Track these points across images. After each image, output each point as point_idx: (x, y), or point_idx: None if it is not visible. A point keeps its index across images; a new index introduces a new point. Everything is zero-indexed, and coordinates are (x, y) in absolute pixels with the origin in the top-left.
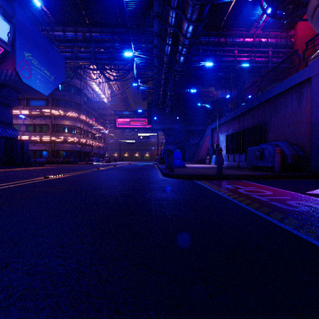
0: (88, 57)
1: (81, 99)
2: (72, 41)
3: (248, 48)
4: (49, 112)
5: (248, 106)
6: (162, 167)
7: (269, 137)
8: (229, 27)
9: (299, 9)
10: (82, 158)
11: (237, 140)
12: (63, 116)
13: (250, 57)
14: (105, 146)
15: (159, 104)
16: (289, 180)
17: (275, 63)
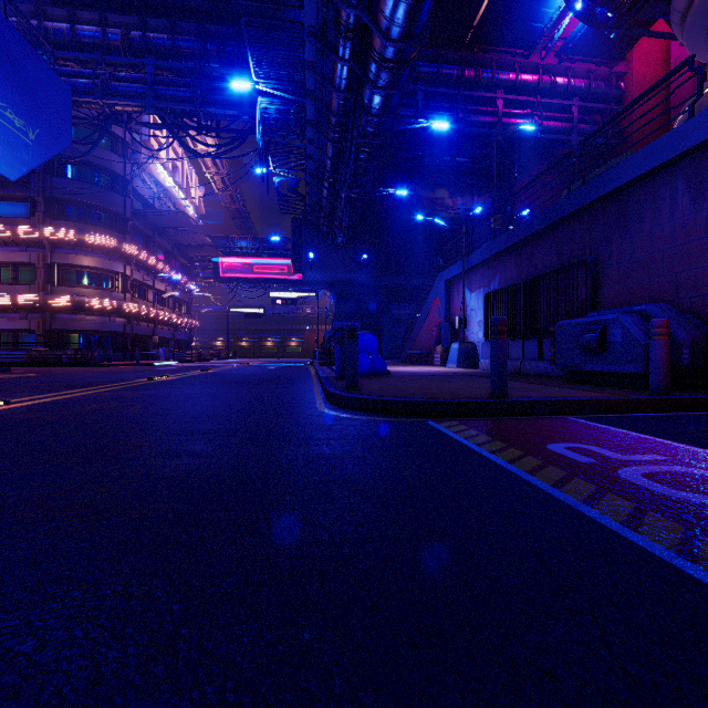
0: (138, 91)
1: (127, 204)
2: (93, 47)
3: (527, 97)
4: (37, 232)
5: (546, 219)
6: (326, 373)
7: (604, 295)
8: (484, 43)
9: (646, 5)
10: (128, 351)
11: (514, 307)
12: (76, 244)
13: (533, 117)
14: (192, 323)
15: (321, 224)
16: (707, 416)
17: (586, 134)
